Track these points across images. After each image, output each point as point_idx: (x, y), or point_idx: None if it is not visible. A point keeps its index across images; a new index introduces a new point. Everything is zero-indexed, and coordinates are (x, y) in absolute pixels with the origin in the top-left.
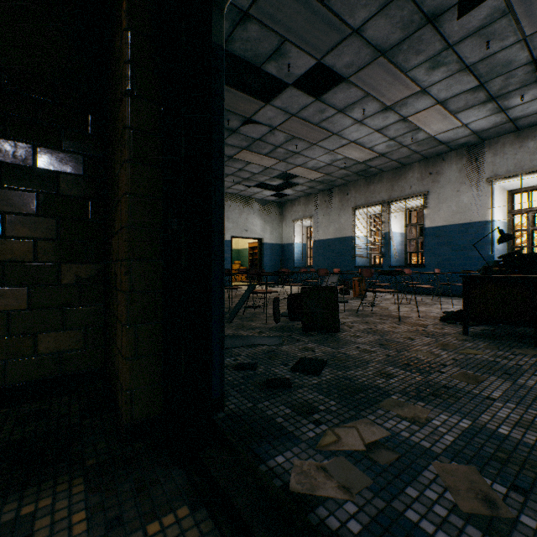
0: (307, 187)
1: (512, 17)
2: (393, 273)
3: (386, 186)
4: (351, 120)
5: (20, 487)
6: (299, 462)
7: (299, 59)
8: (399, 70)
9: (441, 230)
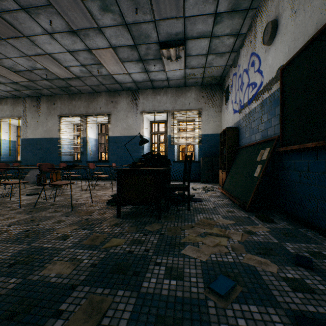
0: (12, 89)
1: None
2: (68, 167)
3: (84, 104)
4: (41, 28)
5: None
6: None
7: None
8: None
9: (118, 139)
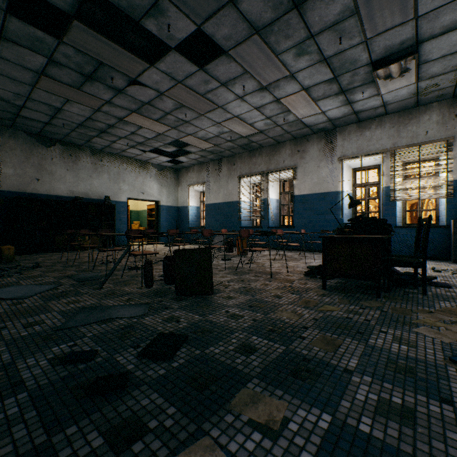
0: (200, 156)
1: (358, 18)
2: (266, 233)
3: (265, 159)
4: (234, 95)
5: None
6: None
7: (180, 21)
8: (272, 52)
9: (306, 197)
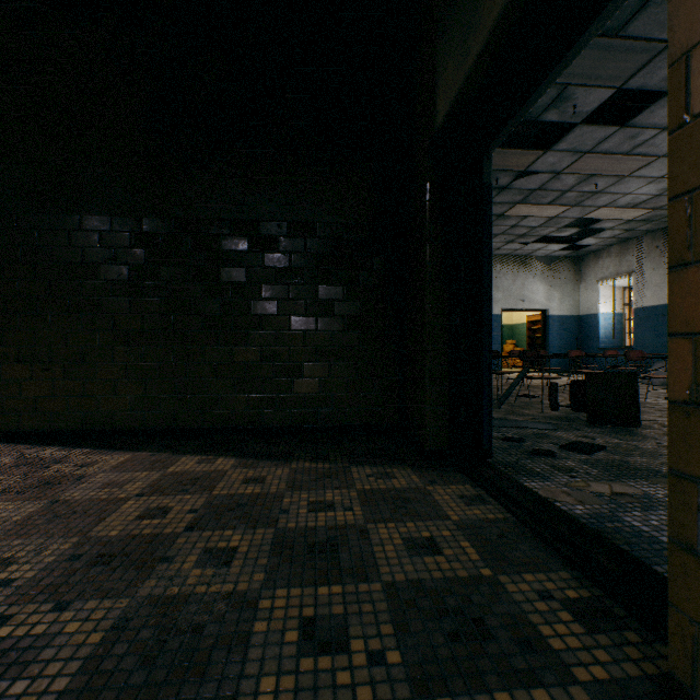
0: (621, 231)
1: None
2: None
3: None
4: None
5: (380, 464)
6: (548, 487)
7: (589, 96)
8: None
9: None
